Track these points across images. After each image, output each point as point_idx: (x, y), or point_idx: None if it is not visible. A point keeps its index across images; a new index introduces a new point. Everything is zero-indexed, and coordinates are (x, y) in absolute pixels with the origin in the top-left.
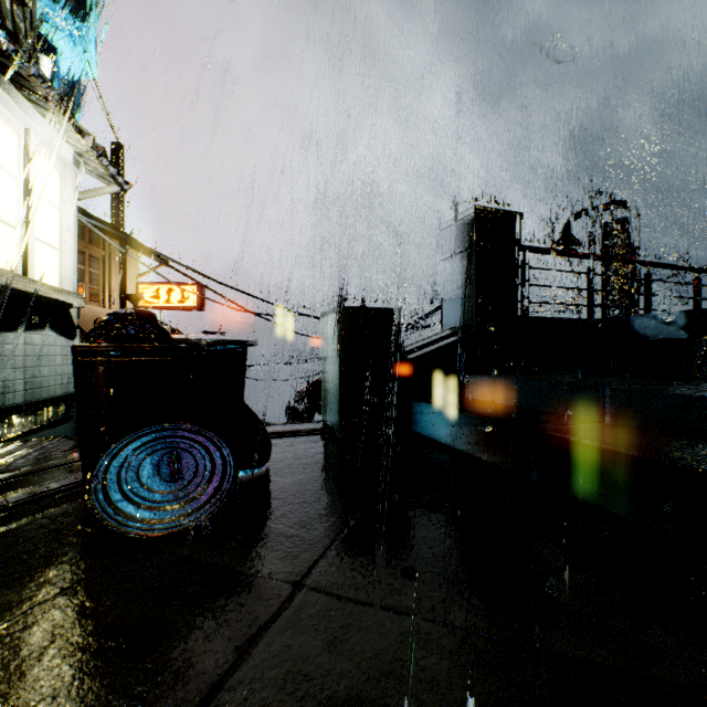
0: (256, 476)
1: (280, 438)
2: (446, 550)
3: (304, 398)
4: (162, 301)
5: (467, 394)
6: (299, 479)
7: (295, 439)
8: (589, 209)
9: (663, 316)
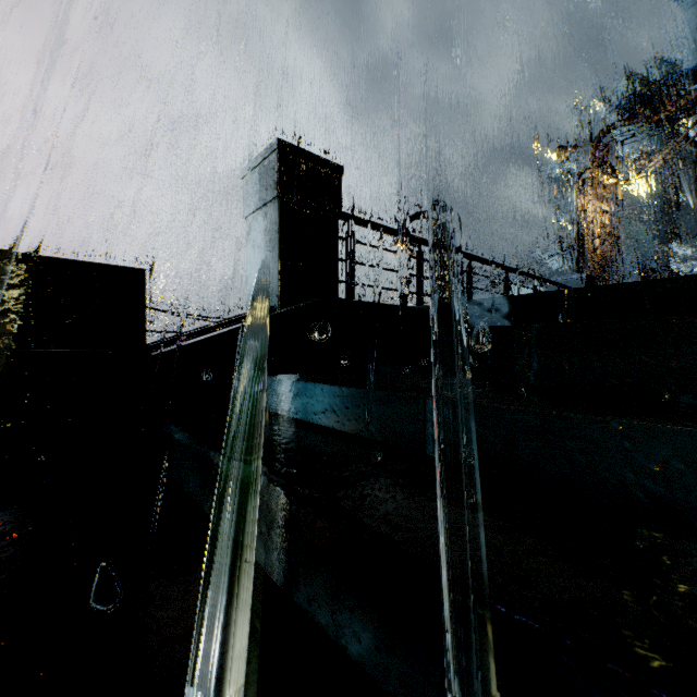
0: None
1: None
2: None
3: None
4: None
5: (263, 405)
6: None
7: None
8: (423, 212)
9: (488, 303)
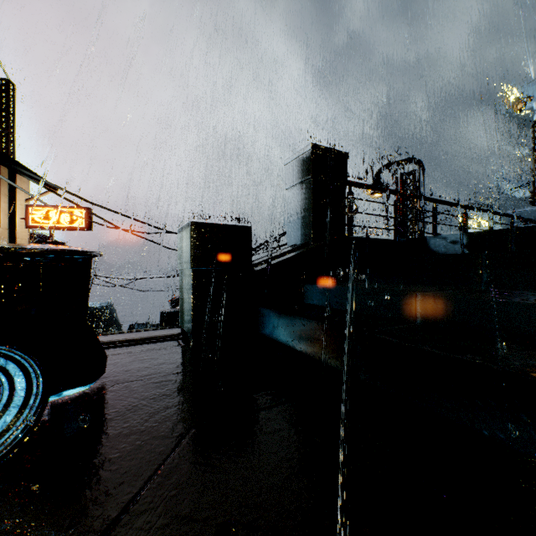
0: (88, 393)
1: (133, 345)
2: (276, 483)
3: (177, 304)
4: (52, 221)
5: (306, 300)
6: (135, 394)
7: (148, 345)
8: (392, 163)
9: (450, 237)
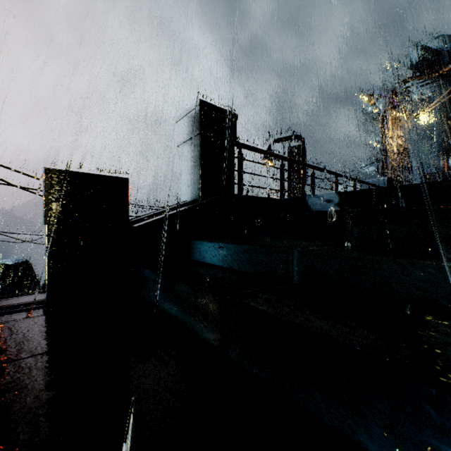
0: None
1: None
2: None
3: None
4: None
5: (192, 257)
6: None
7: None
8: (281, 138)
9: (326, 196)
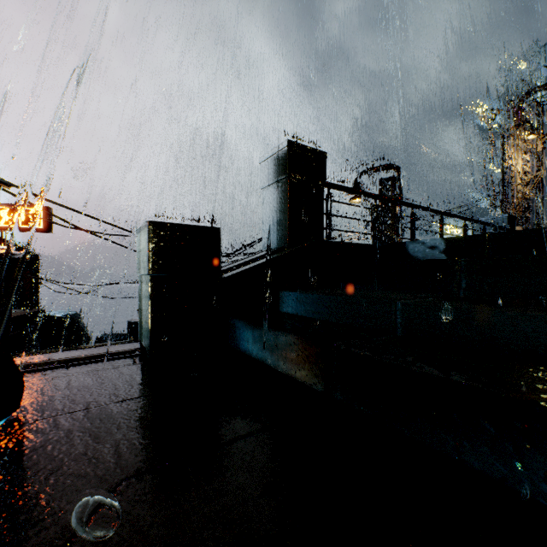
0: None
1: (76, 365)
2: None
3: None
4: (4, 221)
5: (281, 309)
6: (59, 433)
7: (95, 365)
8: (371, 168)
9: (429, 242)
